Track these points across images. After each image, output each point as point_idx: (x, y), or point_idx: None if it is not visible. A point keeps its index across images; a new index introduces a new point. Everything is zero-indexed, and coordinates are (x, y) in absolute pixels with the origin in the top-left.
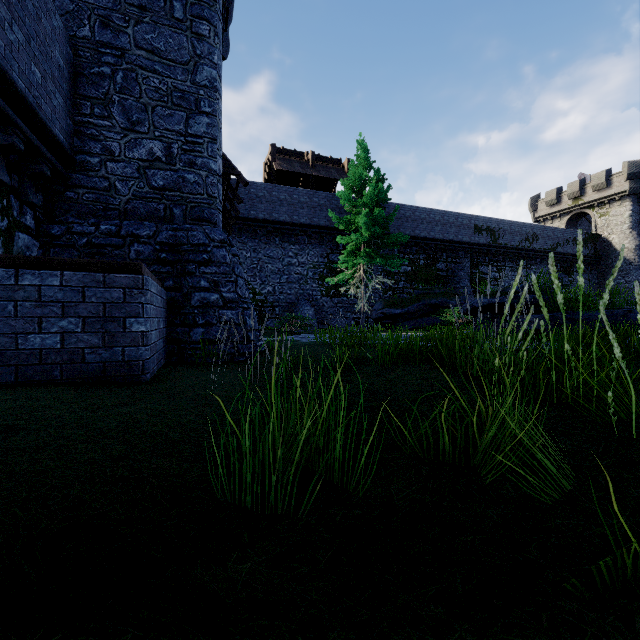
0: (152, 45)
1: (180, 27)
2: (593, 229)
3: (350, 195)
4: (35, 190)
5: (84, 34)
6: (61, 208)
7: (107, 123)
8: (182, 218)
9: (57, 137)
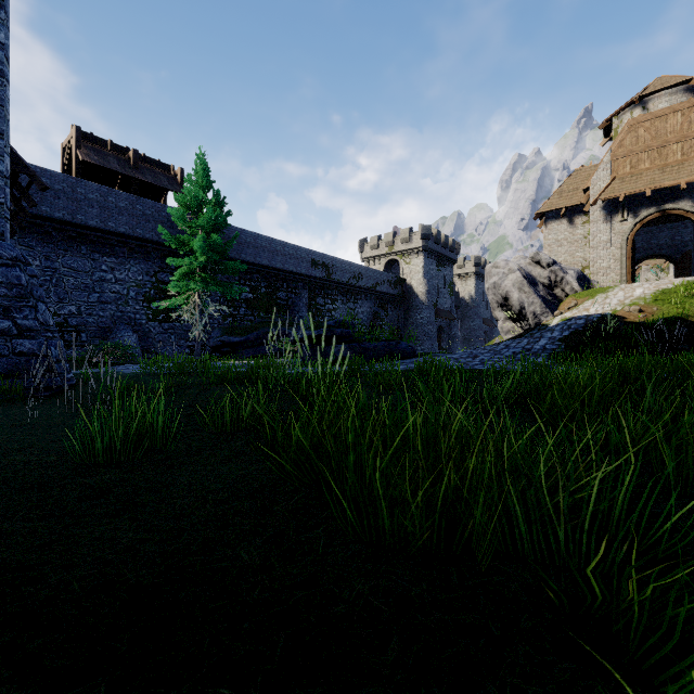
0: None
1: None
2: (401, 274)
3: (183, 215)
4: None
5: None
6: None
7: None
8: None
9: None
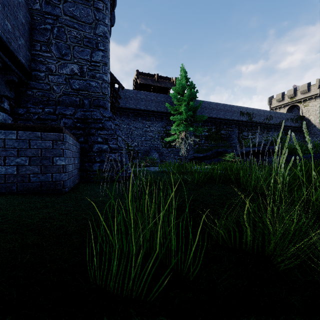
0: (73, 14)
1: (87, 4)
2: (301, 113)
3: (177, 95)
4: (10, 90)
5: (36, 7)
6: (24, 99)
7: (49, 55)
8: (88, 105)
9: (21, 61)
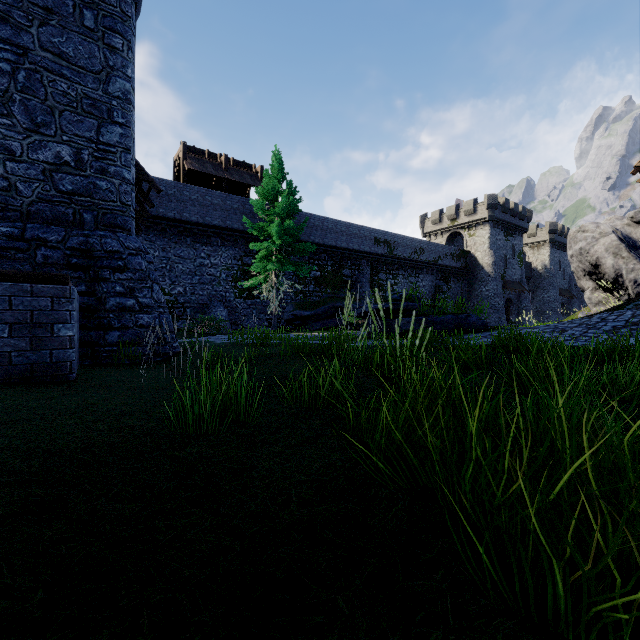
0: (59, 49)
1: (91, 36)
2: (465, 246)
3: (263, 205)
4: None
5: None
6: None
7: (6, 121)
8: (93, 223)
9: None
